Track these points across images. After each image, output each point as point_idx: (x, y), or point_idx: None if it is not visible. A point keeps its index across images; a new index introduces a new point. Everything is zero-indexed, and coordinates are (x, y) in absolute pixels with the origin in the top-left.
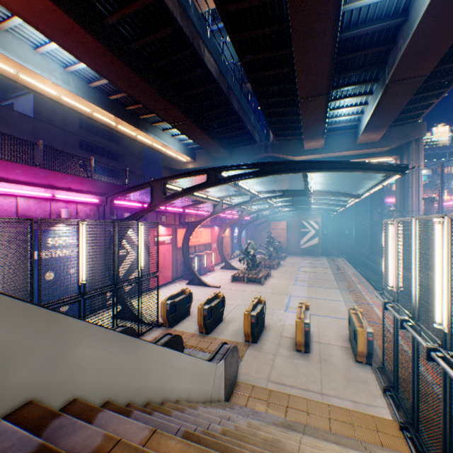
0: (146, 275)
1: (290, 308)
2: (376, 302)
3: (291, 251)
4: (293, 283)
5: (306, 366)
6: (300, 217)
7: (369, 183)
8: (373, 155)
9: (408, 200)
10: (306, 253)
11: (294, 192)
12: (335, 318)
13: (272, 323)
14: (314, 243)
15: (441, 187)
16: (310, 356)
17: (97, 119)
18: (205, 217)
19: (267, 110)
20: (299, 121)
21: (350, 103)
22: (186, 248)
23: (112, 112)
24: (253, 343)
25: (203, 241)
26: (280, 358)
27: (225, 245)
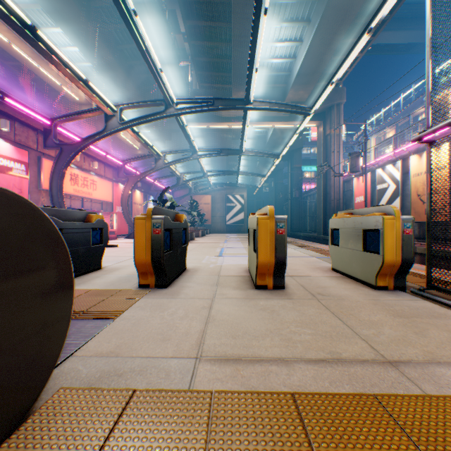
0: None
1: (226, 254)
2: (327, 247)
3: (216, 229)
4: (224, 242)
5: (293, 307)
6: (226, 191)
7: (289, 162)
8: (300, 118)
9: (331, 165)
10: (232, 230)
11: (229, 102)
12: (293, 257)
13: (201, 266)
14: (240, 219)
15: (365, 143)
16: (290, 292)
17: None
18: (92, 137)
19: (190, 22)
20: (229, 57)
21: (285, 37)
22: (58, 188)
23: None
24: (160, 288)
25: (98, 196)
26: (227, 303)
27: (136, 214)
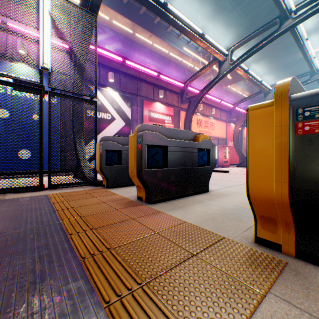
0: (63, 90)
1: None
2: None
3: None
4: None
5: None
6: None
7: None
8: None
9: None
10: None
11: None
12: None
13: None
14: None
15: None
16: None
17: (118, 30)
18: (208, 85)
19: None
20: None
21: None
22: (187, 129)
23: (125, 15)
24: (310, 267)
25: (215, 134)
26: None
27: (244, 147)
